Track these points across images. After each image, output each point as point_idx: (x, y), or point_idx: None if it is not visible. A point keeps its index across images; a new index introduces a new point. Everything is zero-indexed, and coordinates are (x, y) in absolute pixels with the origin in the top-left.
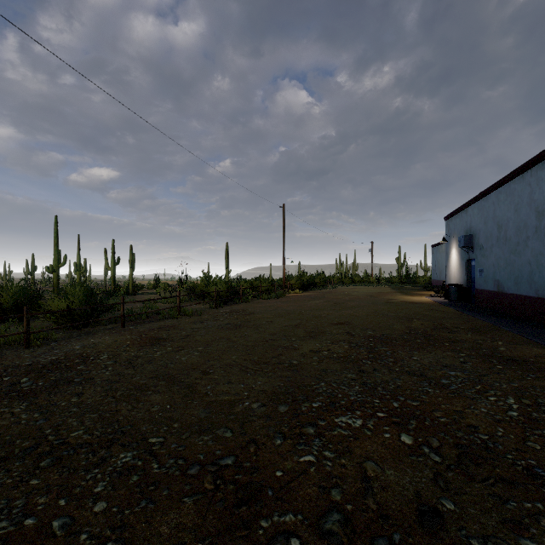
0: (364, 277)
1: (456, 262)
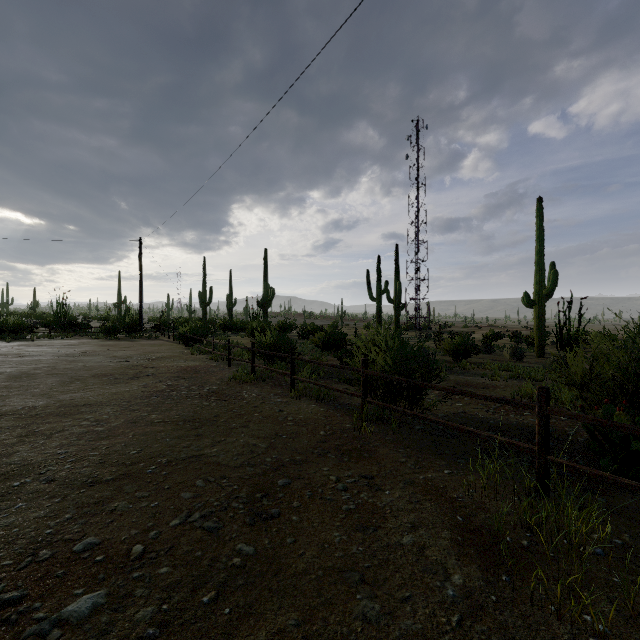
0: None
1: None
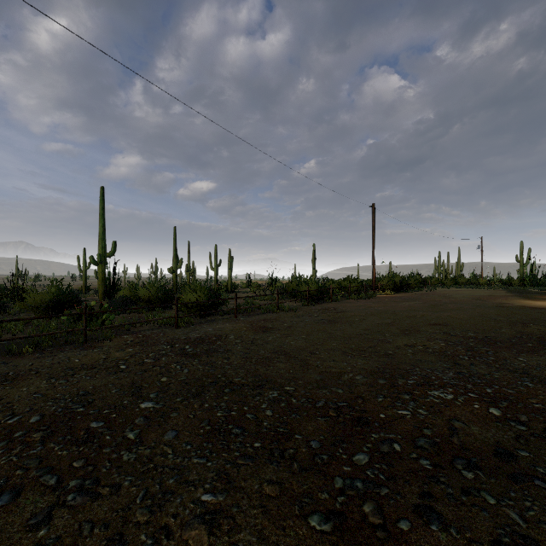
0: (471, 278)
1: None
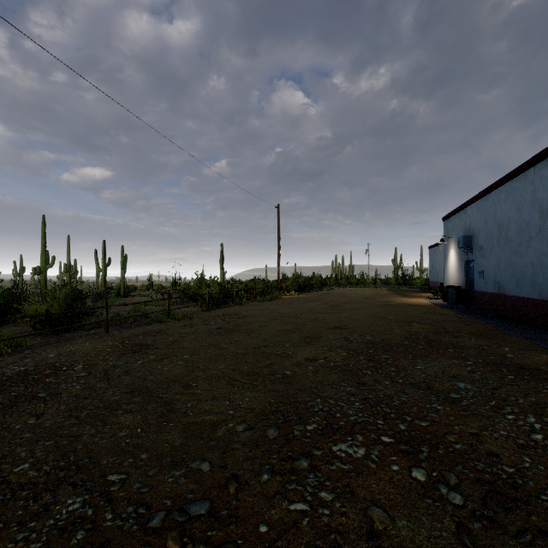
0: (361, 278)
1: (454, 263)
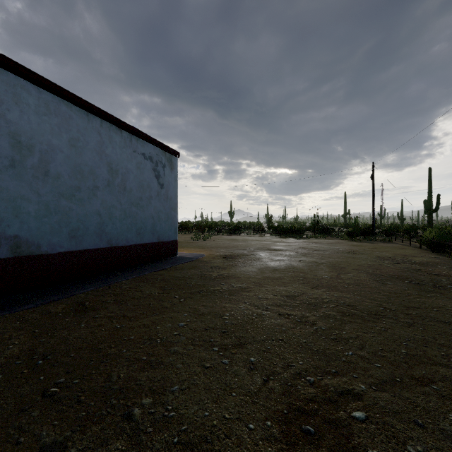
0: None
1: None
